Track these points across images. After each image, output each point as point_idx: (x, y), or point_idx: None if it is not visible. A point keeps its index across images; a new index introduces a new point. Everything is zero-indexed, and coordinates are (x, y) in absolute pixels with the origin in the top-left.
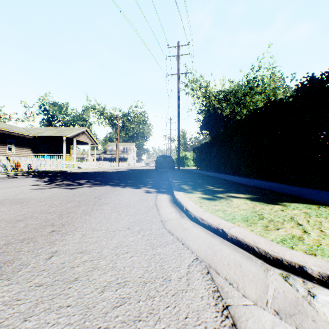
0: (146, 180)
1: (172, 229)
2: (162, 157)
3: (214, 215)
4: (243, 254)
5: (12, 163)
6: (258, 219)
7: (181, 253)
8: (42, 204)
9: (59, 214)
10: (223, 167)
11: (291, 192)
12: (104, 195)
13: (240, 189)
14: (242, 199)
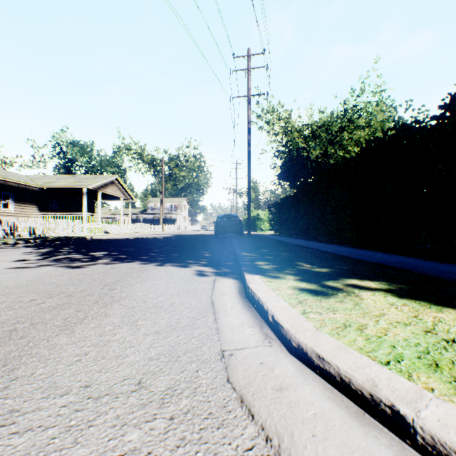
0: (199, 251)
1: (250, 388)
2: (224, 216)
3: (345, 342)
4: None
5: (4, 225)
6: None
7: None
8: None
9: (9, 328)
10: (315, 231)
11: (453, 275)
12: (123, 280)
13: (360, 271)
14: (378, 292)
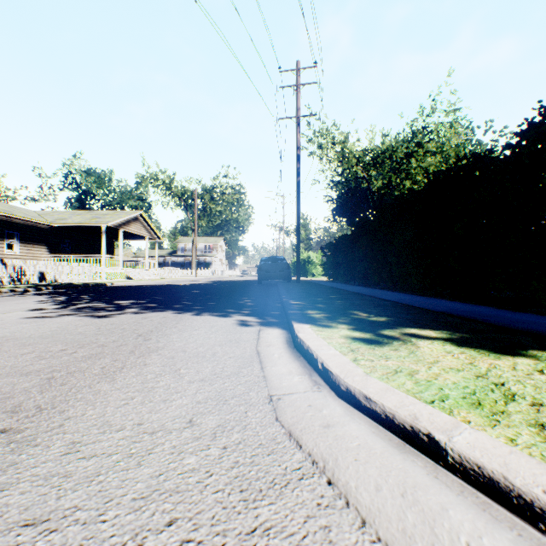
0: (241, 300)
1: (298, 426)
2: (269, 259)
3: (393, 385)
4: (516, 530)
5: (10, 270)
6: (504, 398)
7: (329, 525)
8: (25, 352)
9: (47, 376)
10: (376, 277)
11: (524, 324)
12: (158, 330)
13: (421, 320)
14: (437, 341)
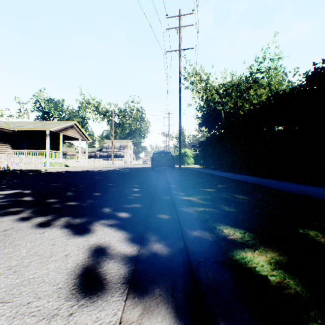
0: (130, 188)
1: None
2: (159, 153)
3: None
4: None
5: None
6: None
7: None
8: None
9: None
10: (244, 165)
11: None
12: None
13: None
14: None
